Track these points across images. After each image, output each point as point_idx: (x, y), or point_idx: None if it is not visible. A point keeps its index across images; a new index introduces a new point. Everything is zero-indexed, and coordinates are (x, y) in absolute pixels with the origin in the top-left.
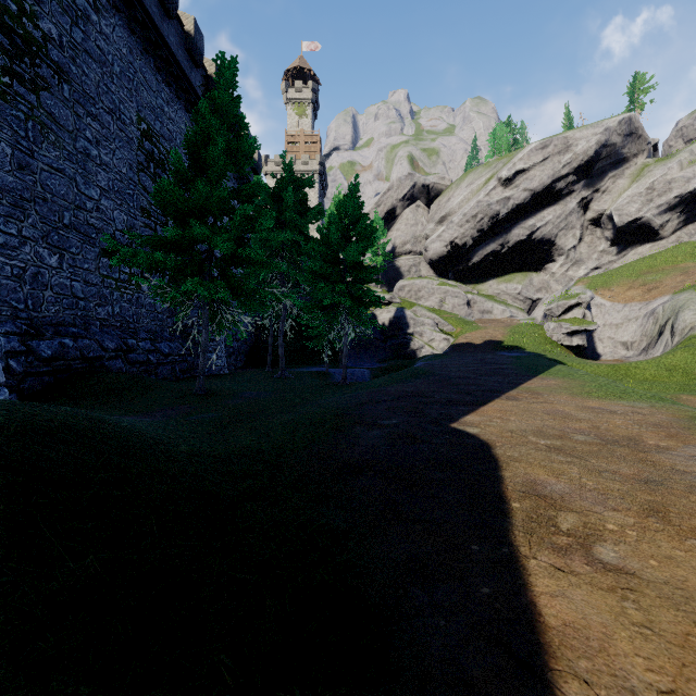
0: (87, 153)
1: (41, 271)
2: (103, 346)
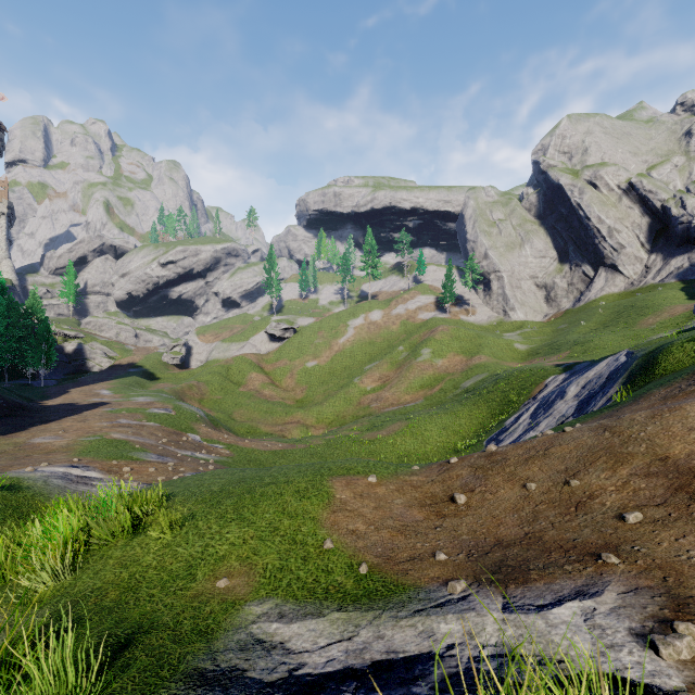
0: None
1: None
2: None
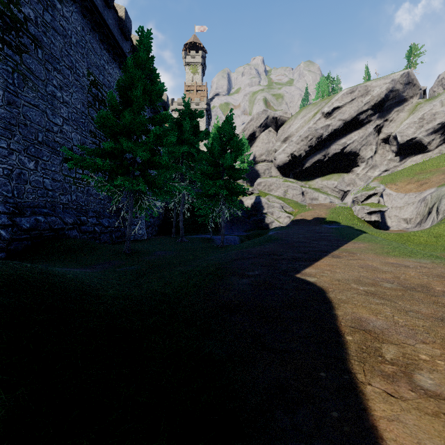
0: (54, 95)
1: (23, 172)
2: (64, 221)
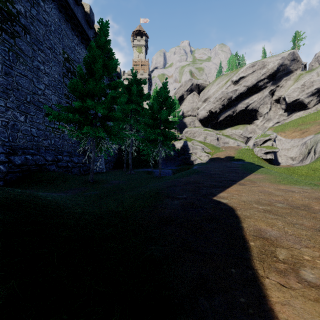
0: (38, 68)
1: (16, 123)
2: (46, 159)
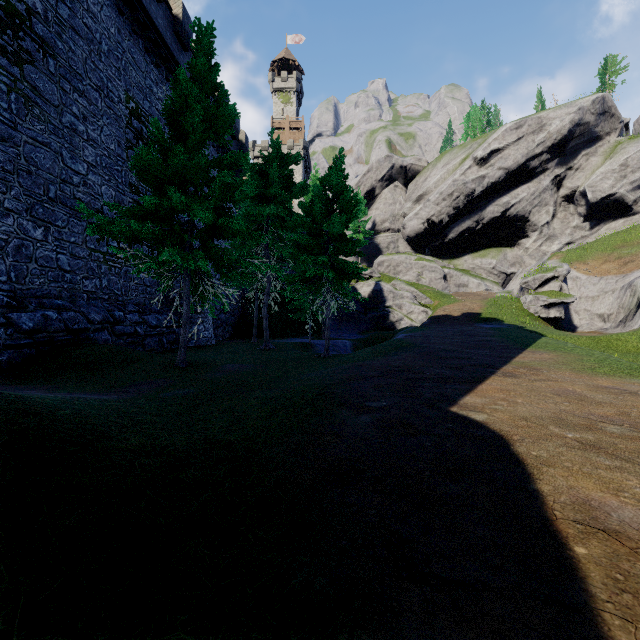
0: (74, 128)
1: (25, 243)
2: (89, 318)
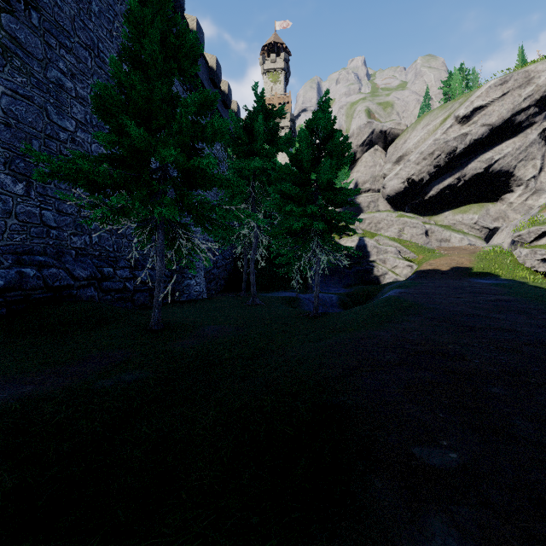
0: (60, 85)
1: (3, 198)
2: (74, 274)
